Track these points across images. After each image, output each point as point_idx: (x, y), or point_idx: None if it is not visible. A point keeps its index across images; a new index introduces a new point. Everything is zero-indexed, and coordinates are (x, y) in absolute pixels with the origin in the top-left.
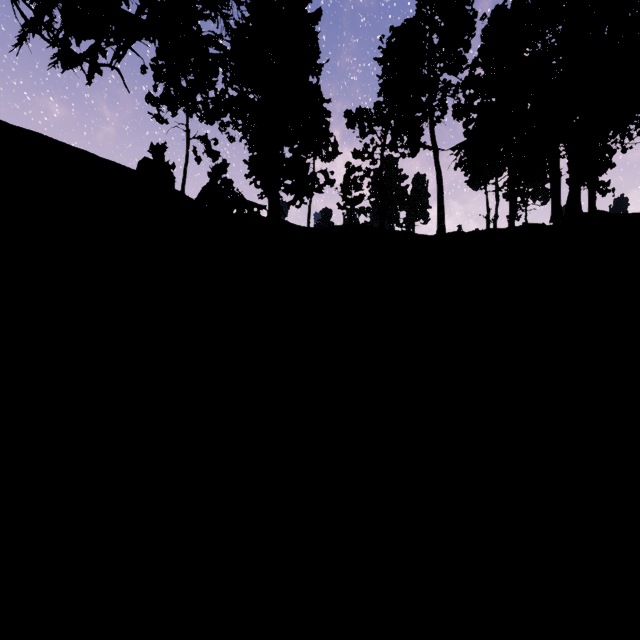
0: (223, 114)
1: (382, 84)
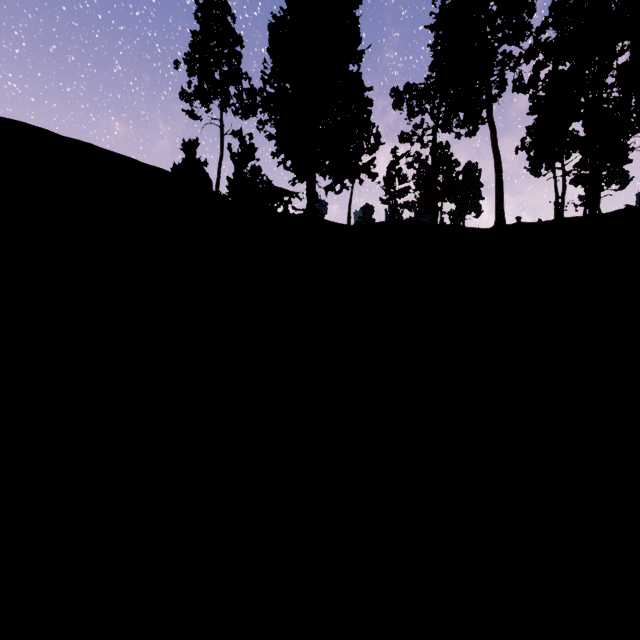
0: (257, 105)
1: (434, 55)
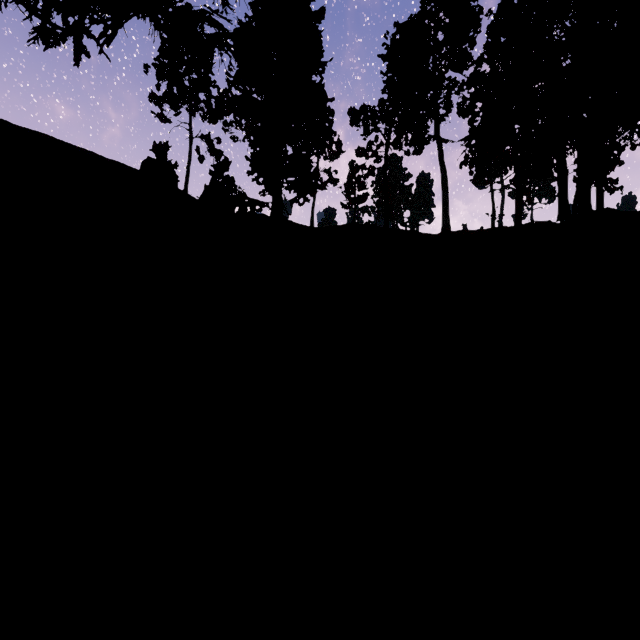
0: (226, 113)
1: (386, 81)
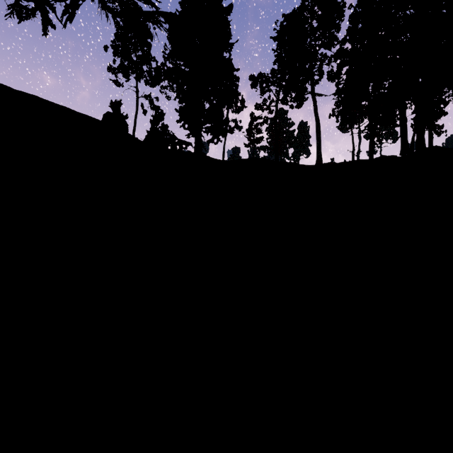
0: (162, 79)
1: (276, 55)
